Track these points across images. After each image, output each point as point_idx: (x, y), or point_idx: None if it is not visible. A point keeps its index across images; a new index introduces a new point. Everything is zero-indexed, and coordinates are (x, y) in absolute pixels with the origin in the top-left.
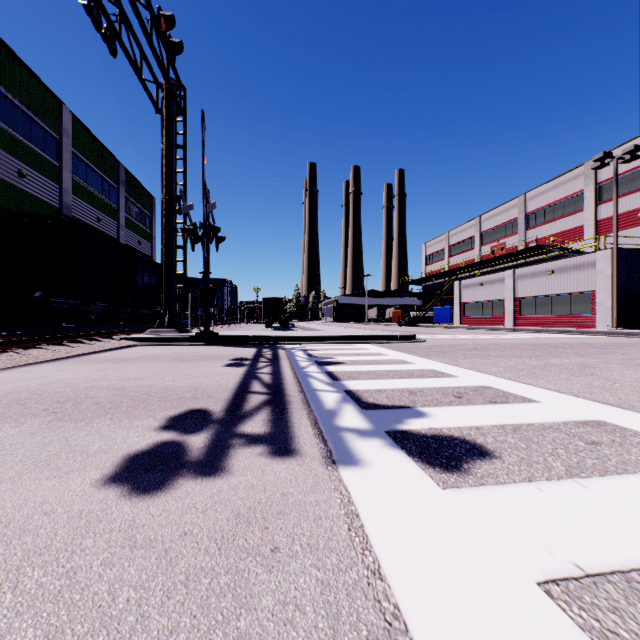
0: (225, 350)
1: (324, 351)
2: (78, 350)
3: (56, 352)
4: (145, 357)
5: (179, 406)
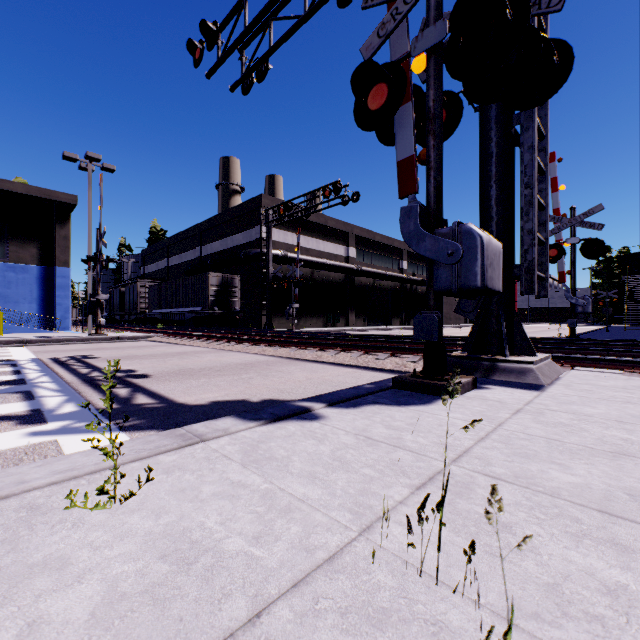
0: (224, 387)
1: None
2: (331, 358)
3: (320, 355)
4: (254, 367)
5: (104, 358)
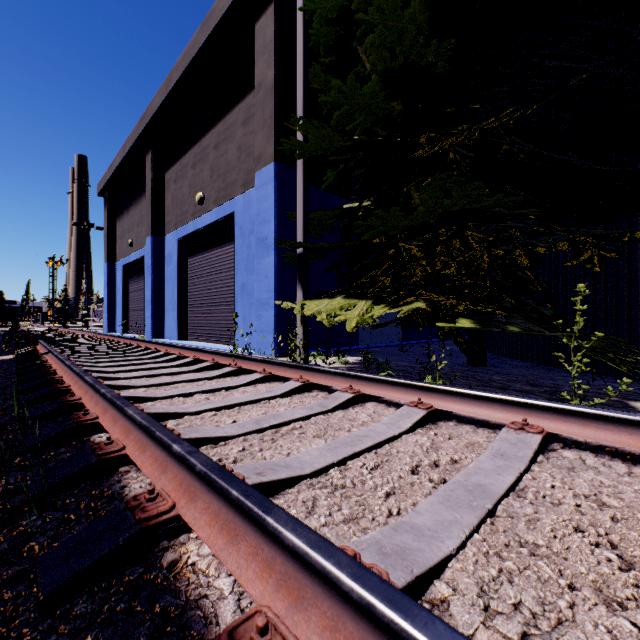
0: None
1: None
2: None
3: None
4: None
5: None
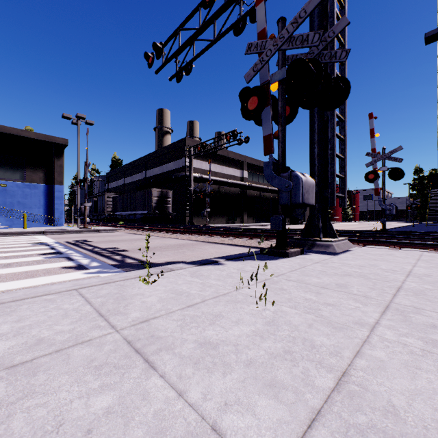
0: (171, 255)
1: (52, 265)
2: (230, 241)
3: (223, 240)
4: (185, 246)
5: (96, 242)
